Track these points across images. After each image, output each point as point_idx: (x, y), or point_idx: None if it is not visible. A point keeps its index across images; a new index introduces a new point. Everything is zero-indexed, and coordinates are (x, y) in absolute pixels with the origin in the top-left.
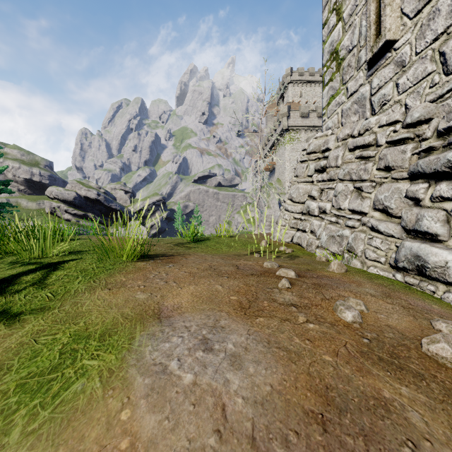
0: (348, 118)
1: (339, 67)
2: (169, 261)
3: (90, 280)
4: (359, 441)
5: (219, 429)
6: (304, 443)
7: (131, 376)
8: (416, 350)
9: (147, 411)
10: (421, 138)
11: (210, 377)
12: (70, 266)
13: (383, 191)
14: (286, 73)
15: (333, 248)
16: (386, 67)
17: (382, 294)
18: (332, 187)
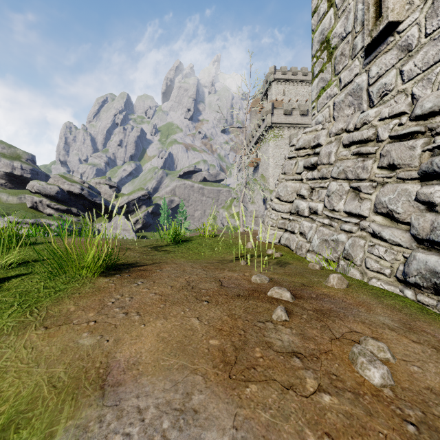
0: (341, 111)
1: (330, 57)
2: (139, 275)
3: (26, 311)
4: None
5: None
6: None
7: None
8: None
9: None
10: (435, 132)
11: None
12: (10, 286)
13: (386, 192)
14: (270, 71)
15: (327, 254)
16: (388, 53)
17: (401, 325)
18: (325, 186)
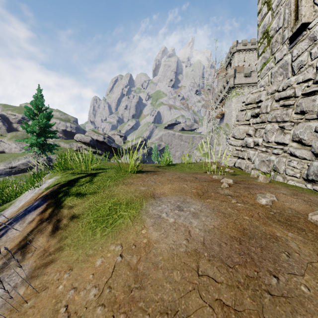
0: (275, 78)
1: (269, 43)
2: (154, 174)
3: (114, 181)
4: (258, 249)
5: (187, 239)
6: (229, 247)
7: (144, 218)
8: (304, 219)
9: (153, 231)
10: None
11: (182, 220)
12: (102, 175)
13: (298, 128)
14: (232, 45)
15: (263, 169)
16: (303, 41)
17: (291, 193)
18: (263, 127)
